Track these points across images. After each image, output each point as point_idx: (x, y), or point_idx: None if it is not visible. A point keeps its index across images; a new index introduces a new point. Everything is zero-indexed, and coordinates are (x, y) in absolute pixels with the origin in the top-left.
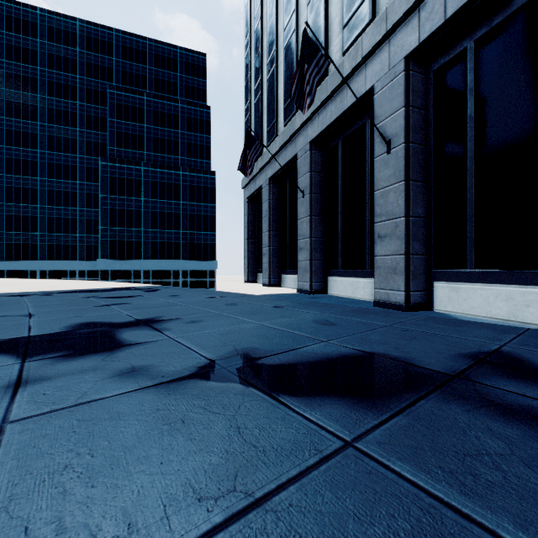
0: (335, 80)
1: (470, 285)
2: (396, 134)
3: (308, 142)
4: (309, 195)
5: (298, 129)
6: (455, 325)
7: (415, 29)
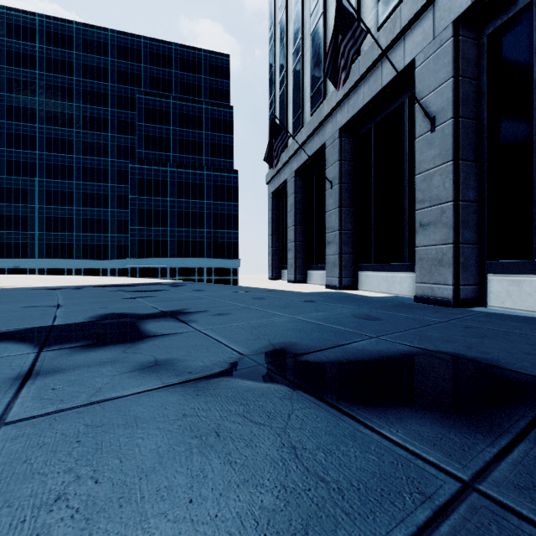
0: (369, 58)
1: None
2: (442, 109)
3: (338, 129)
4: (339, 185)
5: (326, 117)
6: (527, 323)
7: None
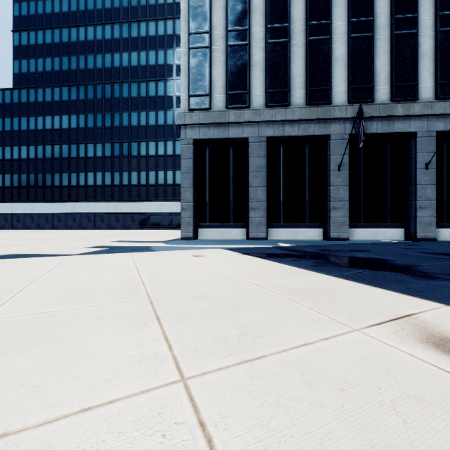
0: (389, 111)
1: (444, 229)
2: (431, 162)
3: (348, 133)
4: (348, 171)
5: (335, 118)
6: None
7: (442, 123)
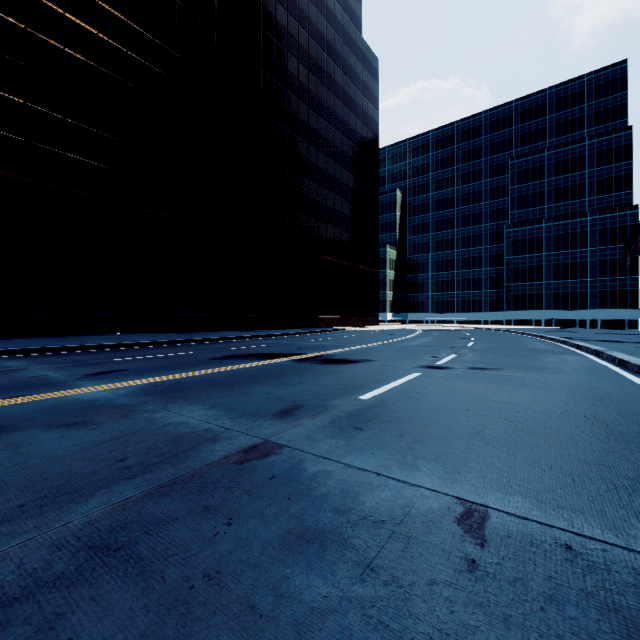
0: None
1: None
2: None
3: None
4: None
5: None
6: None
7: None
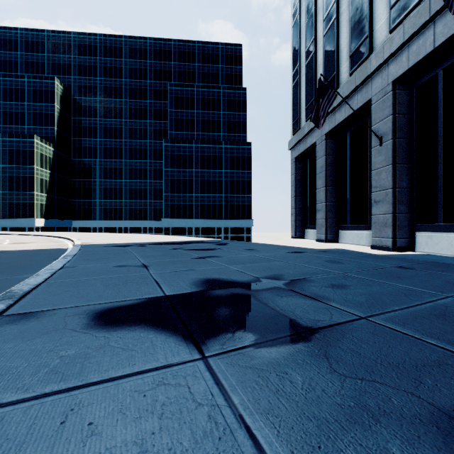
0: None
1: None
2: None
3: (390, 82)
4: (392, 141)
5: (374, 72)
6: None
7: None
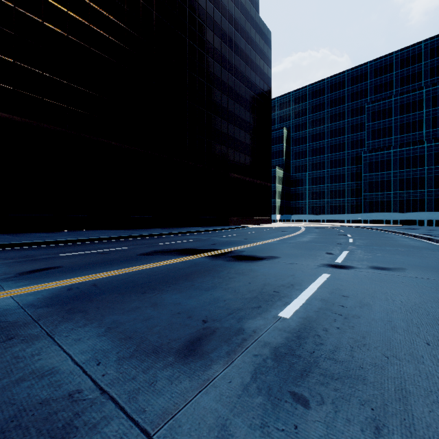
0: None
1: None
2: None
3: None
4: None
5: None
6: None
7: None
